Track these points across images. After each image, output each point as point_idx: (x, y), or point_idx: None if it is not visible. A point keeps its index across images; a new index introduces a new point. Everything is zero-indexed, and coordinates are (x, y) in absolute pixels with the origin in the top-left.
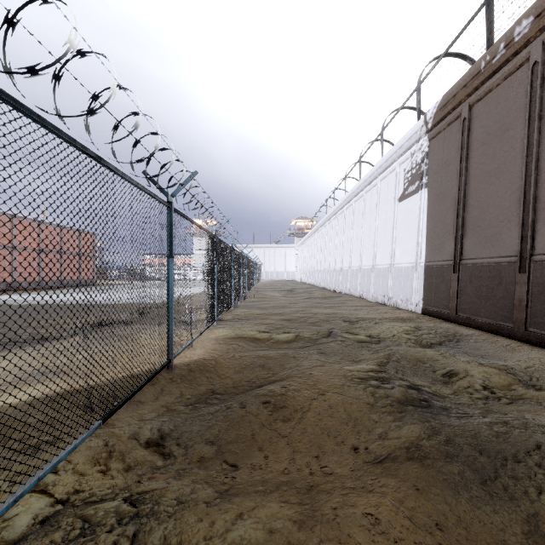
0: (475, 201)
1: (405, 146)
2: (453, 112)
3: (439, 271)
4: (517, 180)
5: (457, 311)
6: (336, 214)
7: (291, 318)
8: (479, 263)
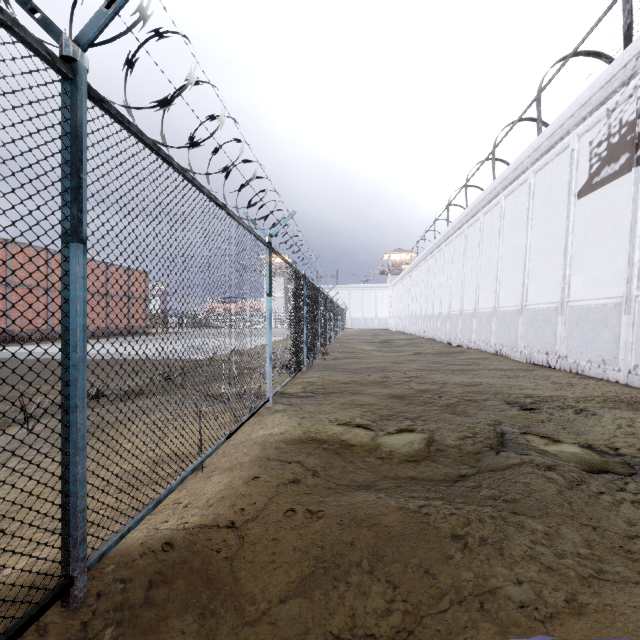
0: None
1: (596, 99)
2: None
3: None
4: None
5: None
6: (451, 236)
7: (404, 392)
8: None
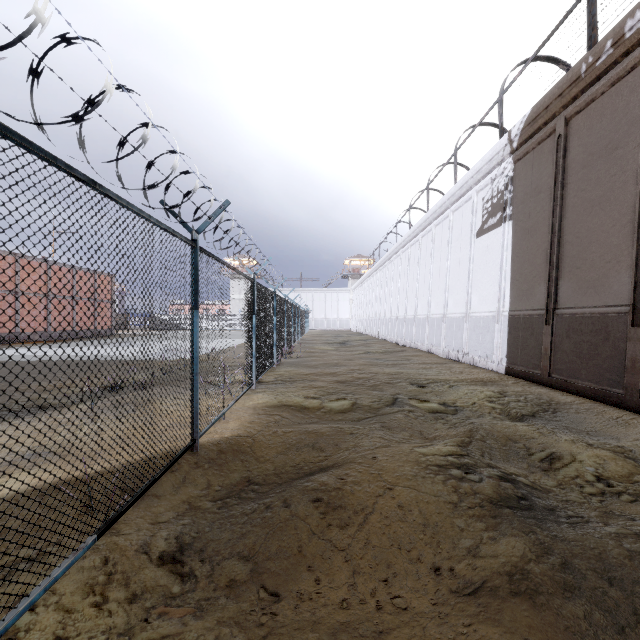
0: (573, 237)
1: (484, 169)
2: (545, 128)
3: (528, 322)
4: (628, 211)
5: (551, 372)
6: (399, 251)
7: (346, 379)
8: (579, 313)
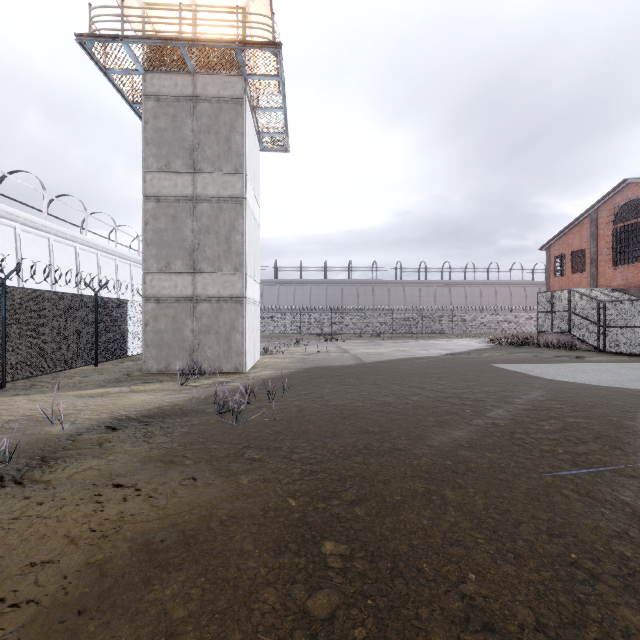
0: None
1: None
2: None
3: None
4: None
5: None
6: None
7: None
8: None
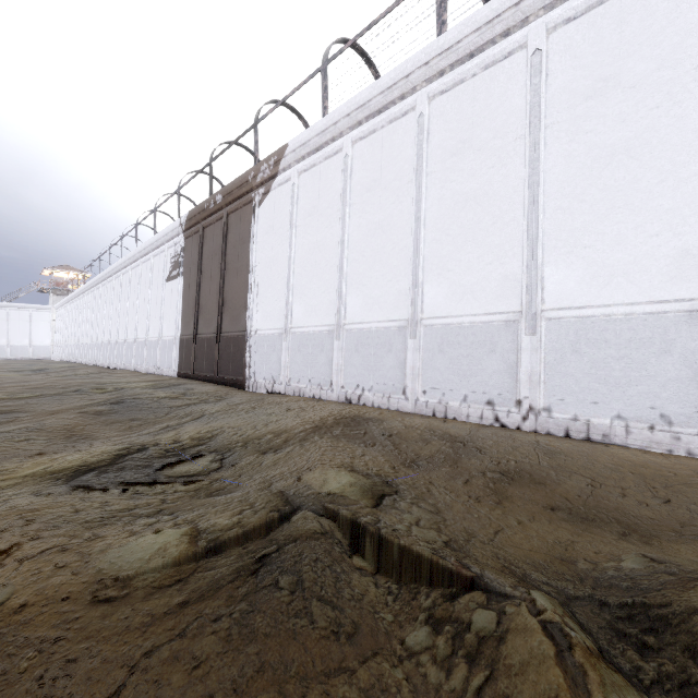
0: (204, 295)
1: (170, 235)
2: (196, 226)
3: (187, 343)
4: (219, 288)
5: (195, 371)
6: (112, 276)
7: (37, 387)
8: (204, 337)
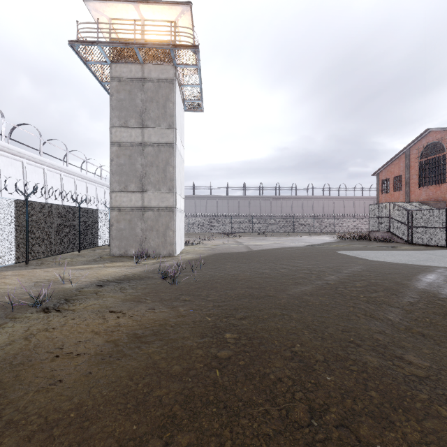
0: None
1: None
2: None
3: None
4: None
5: None
6: None
7: None
8: None
